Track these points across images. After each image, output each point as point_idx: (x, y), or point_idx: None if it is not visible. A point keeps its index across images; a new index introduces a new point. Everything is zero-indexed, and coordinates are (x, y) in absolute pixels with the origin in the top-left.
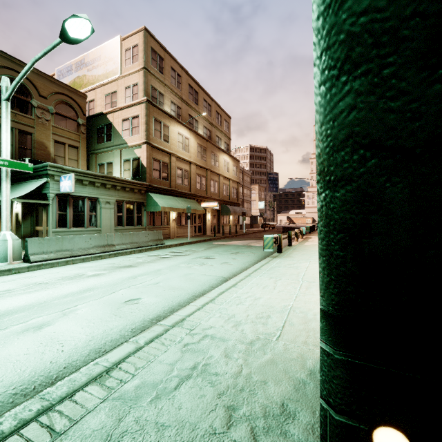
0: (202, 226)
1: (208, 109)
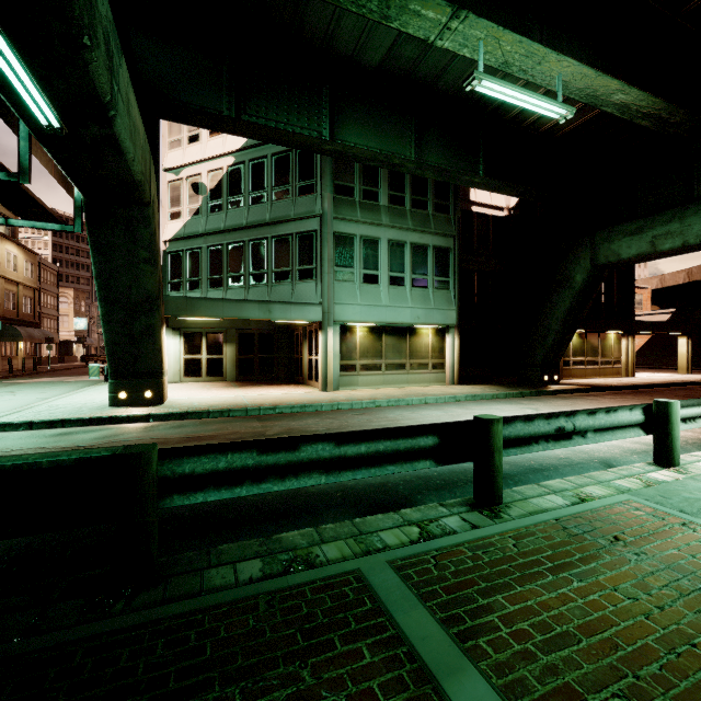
0: None
1: None
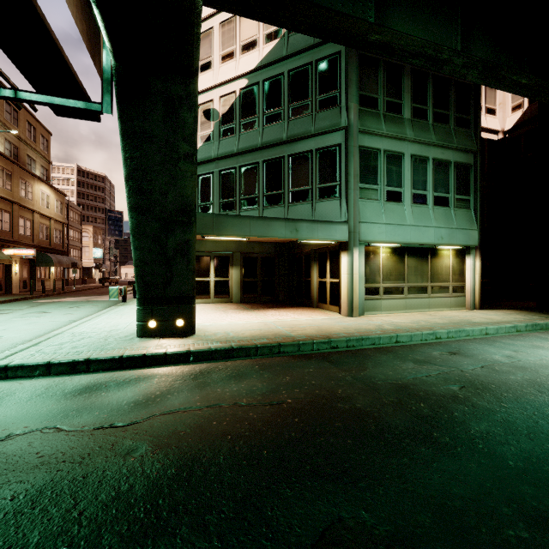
0: (4, 282)
1: (13, 116)
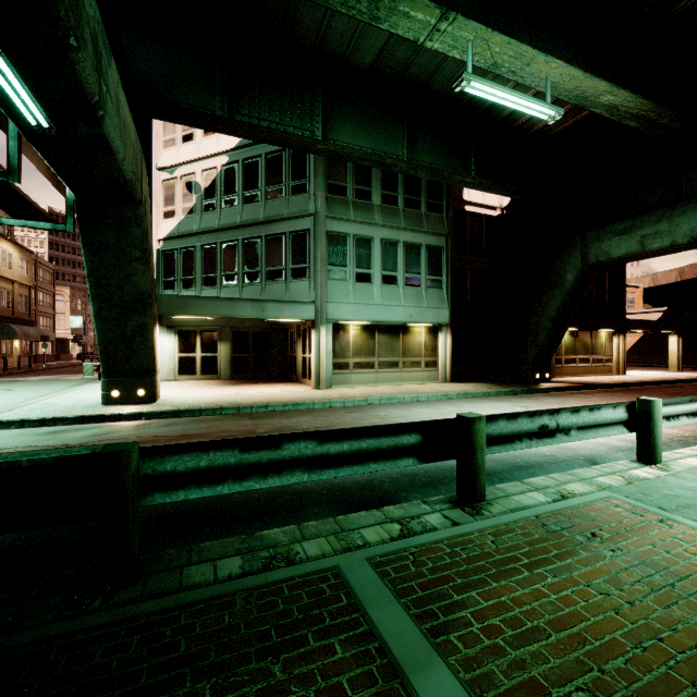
0: None
1: None
